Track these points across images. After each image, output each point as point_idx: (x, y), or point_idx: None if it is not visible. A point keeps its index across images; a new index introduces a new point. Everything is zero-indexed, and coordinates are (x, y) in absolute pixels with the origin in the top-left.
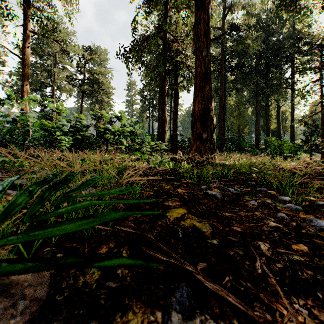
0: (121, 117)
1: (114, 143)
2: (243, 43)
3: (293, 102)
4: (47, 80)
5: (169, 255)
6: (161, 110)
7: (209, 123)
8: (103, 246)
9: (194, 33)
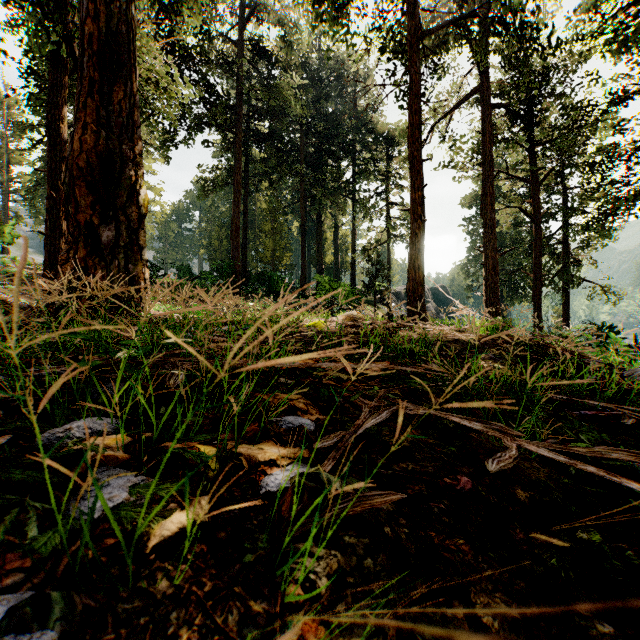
0: None
1: None
2: (277, 90)
3: (355, 222)
4: None
5: None
6: (49, 171)
7: (123, 198)
8: None
9: None
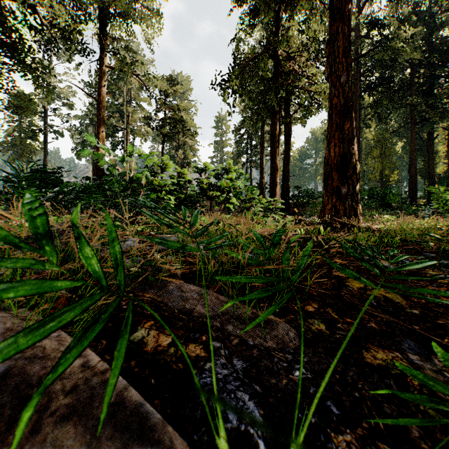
0: (228, 169)
1: (222, 202)
2: (391, 48)
3: None
4: (119, 122)
5: (374, 318)
6: (271, 155)
7: (350, 172)
8: (308, 306)
9: (328, 52)
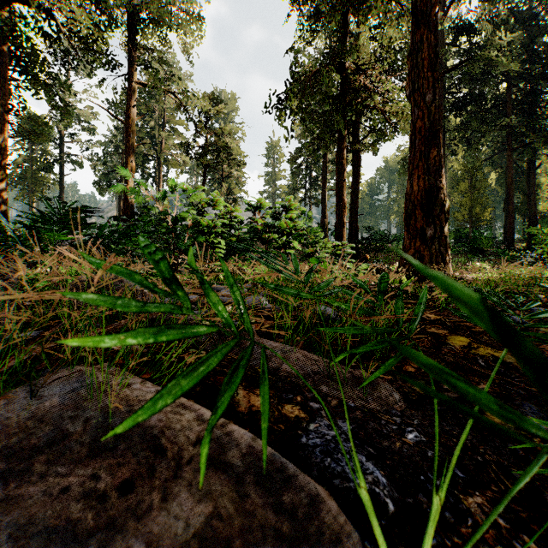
0: (289, 207)
1: (281, 246)
2: (483, 58)
3: None
4: (151, 150)
5: (485, 380)
6: (337, 189)
7: (437, 211)
8: (406, 366)
9: (410, 65)
